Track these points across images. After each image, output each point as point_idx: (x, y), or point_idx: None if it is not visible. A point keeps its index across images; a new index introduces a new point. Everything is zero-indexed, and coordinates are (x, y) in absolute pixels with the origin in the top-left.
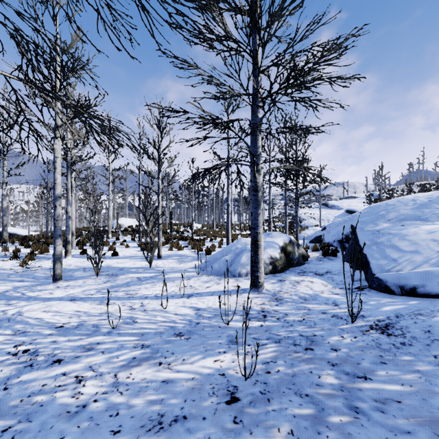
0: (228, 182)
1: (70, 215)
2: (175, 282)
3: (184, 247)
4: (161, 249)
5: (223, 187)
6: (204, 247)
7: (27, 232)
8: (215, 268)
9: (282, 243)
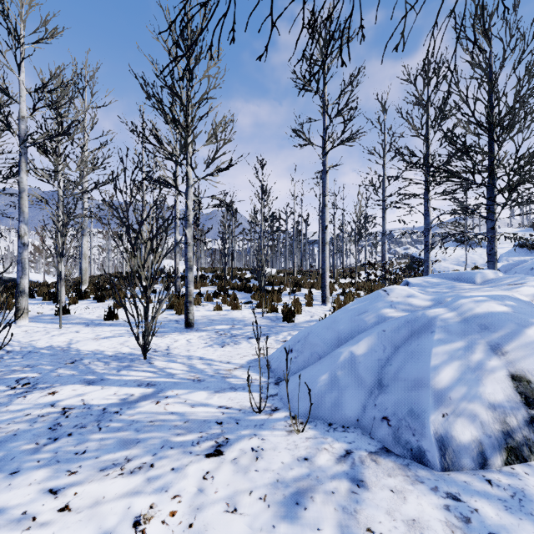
0: (324, 186)
1: (27, 240)
2: (152, 470)
3: (244, 303)
4: (192, 308)
5: (306, 219)
6: (279, 305)
7: (46, 279)
8: (319, 390)
9: None
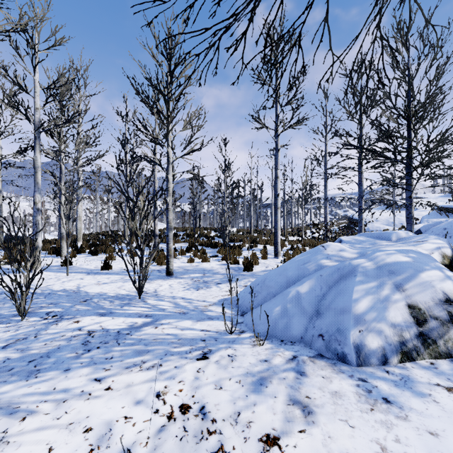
0: (277, 161)
1: (40, 206)
2: (162, 367)
3: (211, 257)
4: (172, 260)
5: (261, 186)
6: (240, 258)
7: (45, 237)
8: (274, 318)
9: (440, 257)
